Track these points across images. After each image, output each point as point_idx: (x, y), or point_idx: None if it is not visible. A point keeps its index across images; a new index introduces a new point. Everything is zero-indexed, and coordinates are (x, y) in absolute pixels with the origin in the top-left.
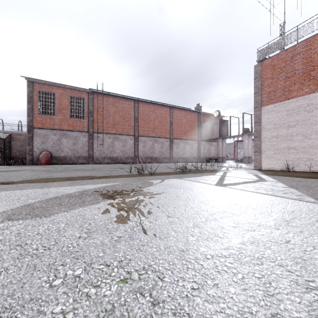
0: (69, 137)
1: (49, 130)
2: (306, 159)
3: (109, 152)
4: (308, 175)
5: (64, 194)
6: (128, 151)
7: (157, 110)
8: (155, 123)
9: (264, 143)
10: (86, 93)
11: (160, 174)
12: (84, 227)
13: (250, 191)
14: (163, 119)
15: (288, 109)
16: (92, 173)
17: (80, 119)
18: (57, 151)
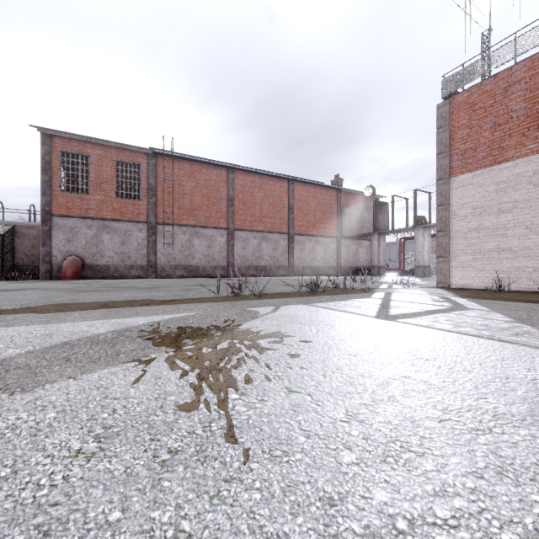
0: (114, 232)
1: (79, 220)
2: (532, 269)
3: (183, 257)
4: (538, 297)
5: (85, 335)
6: (217, 255)
7: (266, 184)
8: (263, 208)
9: (454, 241)
10: (144, 156)
11: (272, 295)
12: (99, 420)
13: (445, 330)
14: (276, 202)
15: (498, 180)
16: (149, 295)
17: (133, 200)
18: (93, 255)
